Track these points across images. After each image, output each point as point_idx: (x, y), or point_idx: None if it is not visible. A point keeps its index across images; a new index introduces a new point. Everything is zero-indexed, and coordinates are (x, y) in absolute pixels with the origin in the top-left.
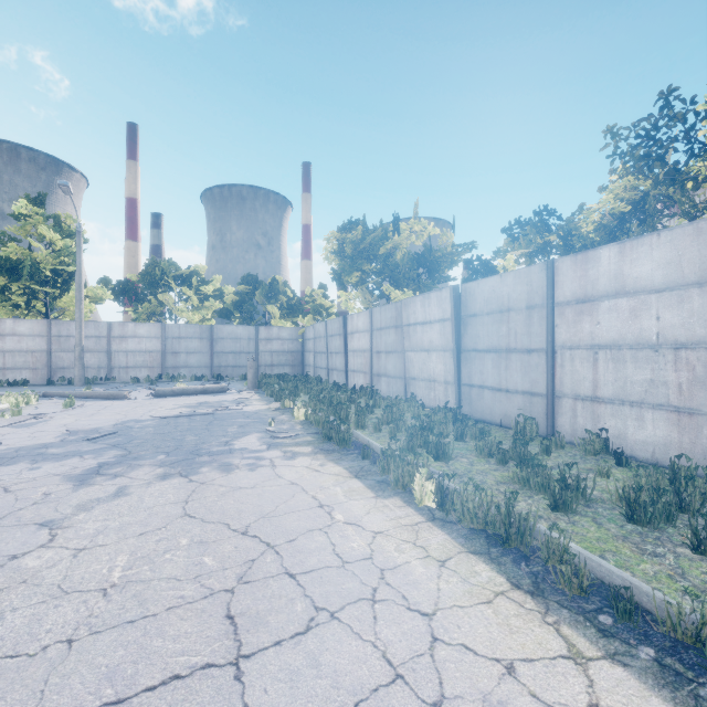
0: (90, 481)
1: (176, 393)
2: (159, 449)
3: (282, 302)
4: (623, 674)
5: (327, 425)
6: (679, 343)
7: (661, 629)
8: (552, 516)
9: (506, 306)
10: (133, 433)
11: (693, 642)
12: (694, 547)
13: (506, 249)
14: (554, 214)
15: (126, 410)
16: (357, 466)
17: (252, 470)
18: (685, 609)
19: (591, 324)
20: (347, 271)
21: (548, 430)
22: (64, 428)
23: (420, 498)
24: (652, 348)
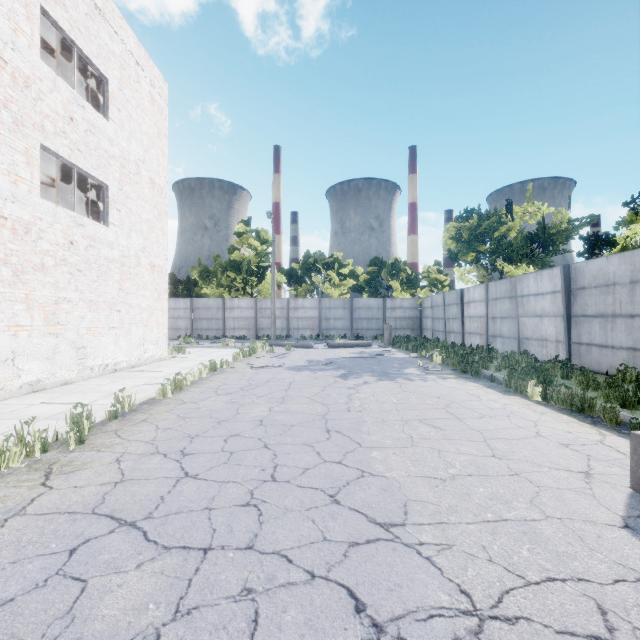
0: (347, 378)
1: (340, 346)
2: (364, 370)
3: (402, 278)
4: (621, 438)
5: (463, 364)
6: None
7: None
8: (620, 410)
9: (612, 281)
10: (341, 363)
11: None
12: None
13: (630, 219)
14: None
15: (321, 353)
16: (488, 384)
17: (424, 381)
18: None
19: None
20: (464, 252)
21: None
22: (302, 359)
23: (531, 395)
24: None
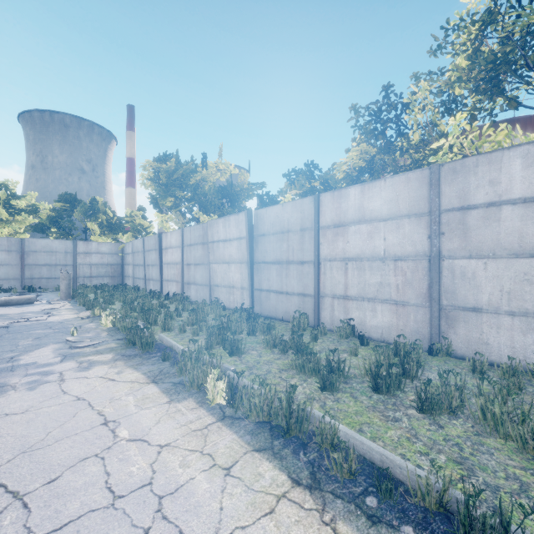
0: None
1: None
2: None
3: (102, 220)
4: None
5: (131, 331)
6: (397, 256)
7: (413, 500)
8: (322, 396)
9: (286, 228)
10: None
11: (437, 508)
12: (419, 408)
13: (286, 189)
14: (317, 168)
15: None
16: (156, 370)
17: (32, 388)
18: (431, 480)
19: (343, 242)
20: (162, 195)
21: (315, 321)
22: None
23: (212, 398)
24: (381, 260)
